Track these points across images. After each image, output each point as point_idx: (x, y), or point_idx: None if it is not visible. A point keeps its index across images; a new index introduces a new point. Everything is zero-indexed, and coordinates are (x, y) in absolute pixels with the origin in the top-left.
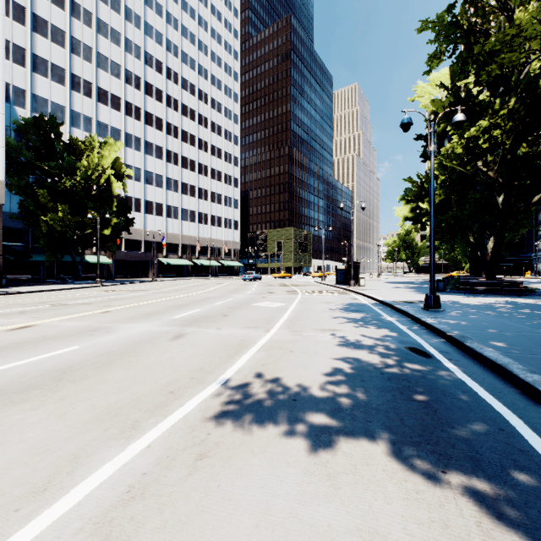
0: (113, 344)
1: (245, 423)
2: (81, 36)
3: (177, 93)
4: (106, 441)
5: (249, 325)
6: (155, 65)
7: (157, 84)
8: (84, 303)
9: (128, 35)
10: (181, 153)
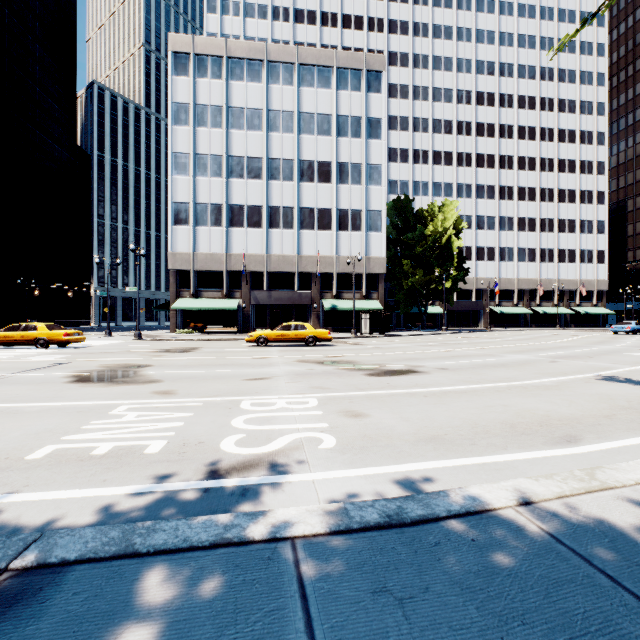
0: (513, 360)
1: (607, 381)
2: (420, 113)
3: (511, 118)
4: (545, 376)
5: (615, 362)
6: (485, 100)
7: (488, 120)
8: (457, 343)
9: (458, 86)
10: (516, 184)
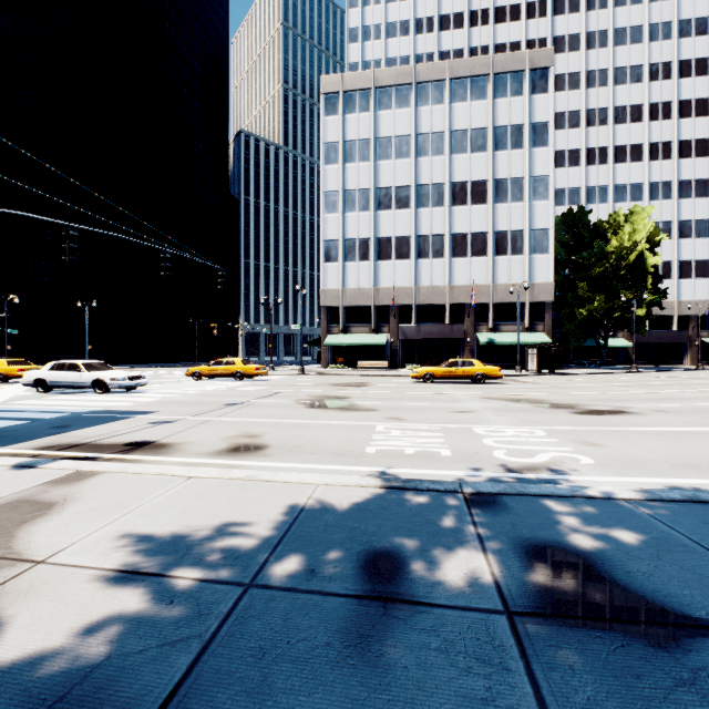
0: None
1: None
2: (595, 103)
3: None
4: None
5: None
6: (693, 70)
7: (697, 94)
8: (661, 384)
9: (651, 59)
10: None
